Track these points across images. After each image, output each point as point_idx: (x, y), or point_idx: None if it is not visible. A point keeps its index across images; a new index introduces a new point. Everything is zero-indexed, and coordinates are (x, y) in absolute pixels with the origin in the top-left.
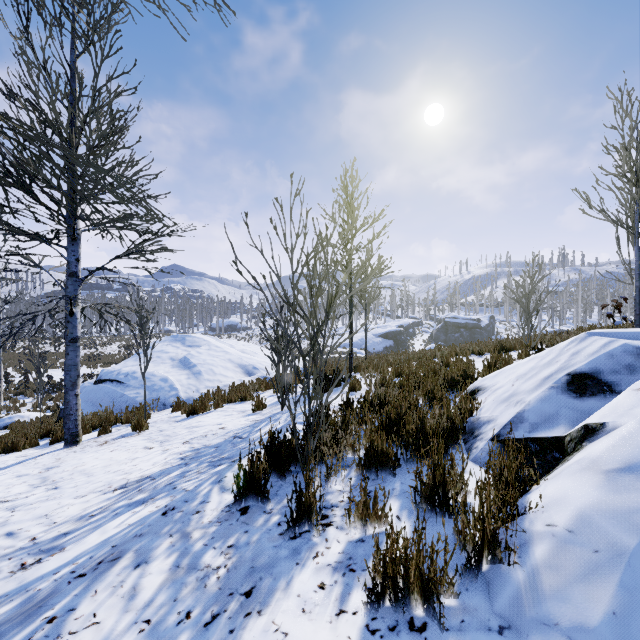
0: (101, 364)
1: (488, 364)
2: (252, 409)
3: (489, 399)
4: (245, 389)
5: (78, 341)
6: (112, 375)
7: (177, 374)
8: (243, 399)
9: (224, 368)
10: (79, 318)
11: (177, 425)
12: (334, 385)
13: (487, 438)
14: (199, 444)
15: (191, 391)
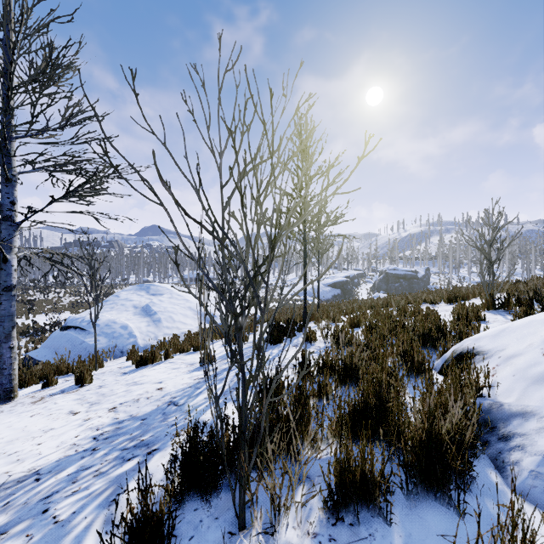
0: (83, 310)
1: (458, 316)
2: (200, 363)
3: (503, 371)
4: (198, 338)
5: (13, 290)
6: (76, 322)
7: (138, 321)
8: (195, 349)
9: (183, 315)
10: (15, 265)
11: (121, 379)
12: (284, 369)
13: (537, 451)
14: (125, 413)
15: (149, 338)
